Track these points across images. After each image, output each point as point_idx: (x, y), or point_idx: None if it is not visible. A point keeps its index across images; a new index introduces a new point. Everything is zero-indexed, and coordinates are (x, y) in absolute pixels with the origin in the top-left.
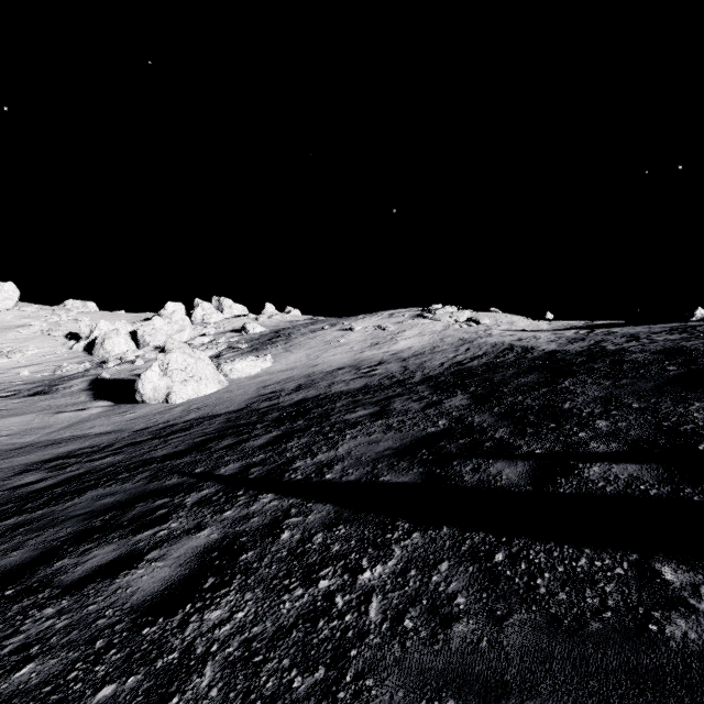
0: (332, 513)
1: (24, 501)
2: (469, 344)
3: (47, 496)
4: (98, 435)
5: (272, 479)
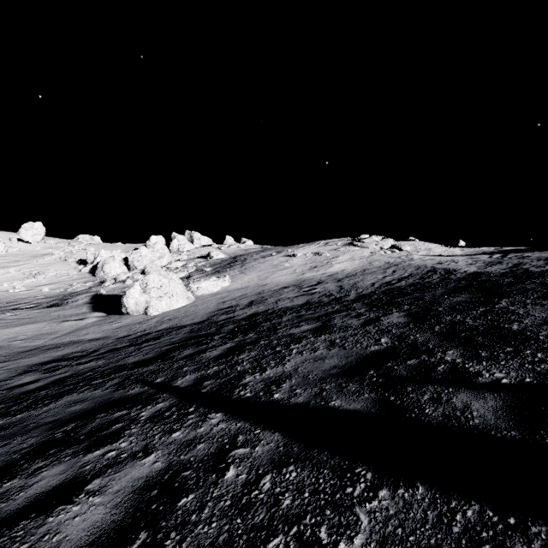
0: (281, 445)
1: (13, 402)
2: (394, 267)
3: (32, 399)
4: (89, 340)
5: (222, 395)
